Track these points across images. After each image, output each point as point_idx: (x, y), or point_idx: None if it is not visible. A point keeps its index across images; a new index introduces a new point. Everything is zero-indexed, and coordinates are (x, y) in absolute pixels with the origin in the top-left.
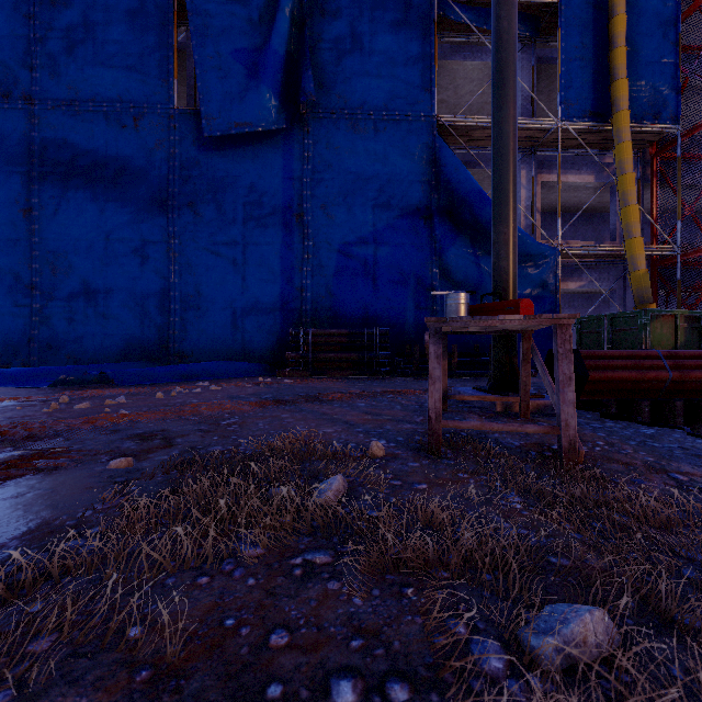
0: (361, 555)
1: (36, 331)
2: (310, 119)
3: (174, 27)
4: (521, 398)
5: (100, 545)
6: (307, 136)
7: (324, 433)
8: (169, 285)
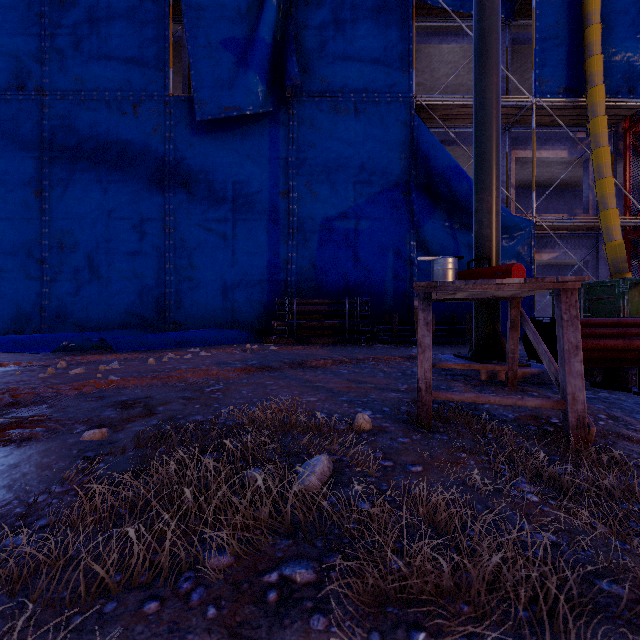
0: (352, 570)
1: (47, 302)
2: (295, 102)
3: (170, 21)
4: (509, 367)
5: (33, 551)
6: (292, 118)
7: (307, 402)
8: (165, 259)
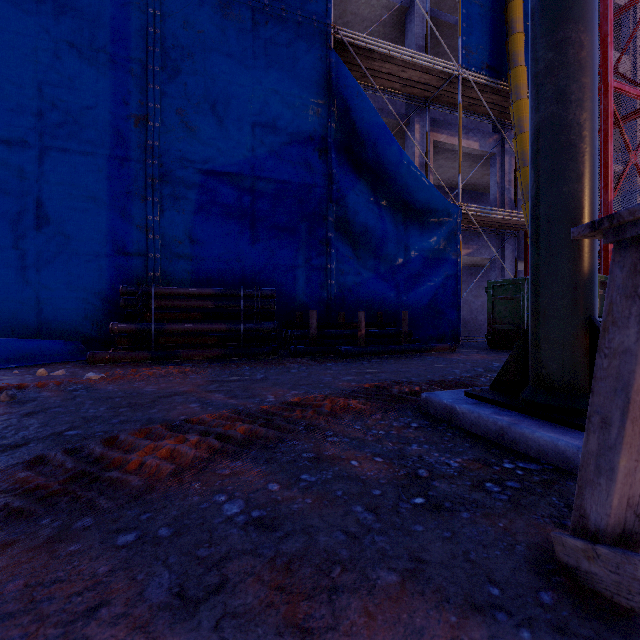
0: None
1: None
2: None
3: None
4: None
5: None
6: (153, 3)
7: None
8: None
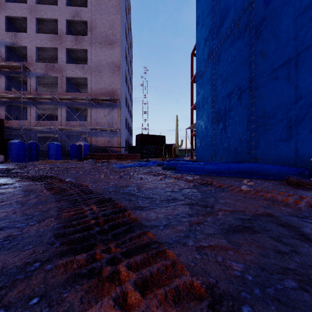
0: None
1: (214, 147)
2: None
3: None
4: None
5: None
6: None
7: None
8: (250, 113)
